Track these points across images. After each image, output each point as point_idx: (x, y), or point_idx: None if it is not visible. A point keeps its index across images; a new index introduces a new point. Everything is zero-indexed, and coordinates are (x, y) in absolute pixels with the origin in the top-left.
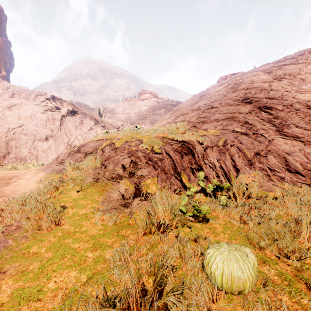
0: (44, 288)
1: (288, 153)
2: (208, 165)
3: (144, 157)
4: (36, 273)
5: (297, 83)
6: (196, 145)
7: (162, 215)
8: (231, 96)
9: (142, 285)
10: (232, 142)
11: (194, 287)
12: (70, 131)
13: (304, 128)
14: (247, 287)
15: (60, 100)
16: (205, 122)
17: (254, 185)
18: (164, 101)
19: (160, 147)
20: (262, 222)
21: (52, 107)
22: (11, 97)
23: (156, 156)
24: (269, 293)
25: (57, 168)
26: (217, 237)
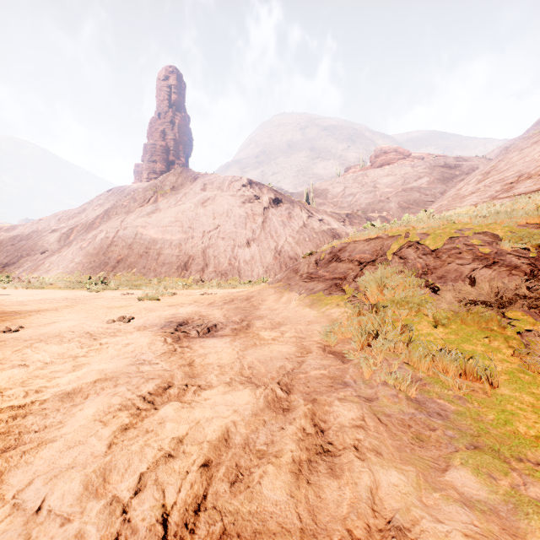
0: None
1: None
2: None
3: (529, 266)
4: None
5: None
6: None
7: None
8: None
9: None
10: None
11: None
12: (277, 231)
13: None
14: None
15: (258, 185)
16: None
17: None
18: (426, 161)
19: None
20: None
21: (250, 196)
22: (203, 190)
23: None
24: None
25: (313, 286)
26: None
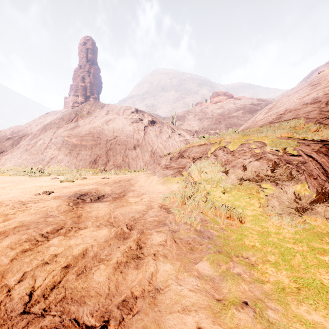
0: (324, 283)
1: None
2: None
3: (277, 159)
4: (289, 266)
5: None
6: None
7: None
8: None
9: None
10: None
11: None
12: (152, 140)
13: None
14: None
15: (141, 112)
16: None
17: None
18: (242, 101)
19: (295, 149)
20: None
21: (136, 119)
22: (107, 114)
23: (294, 159)
24: None
25: (167, 172)
26: None
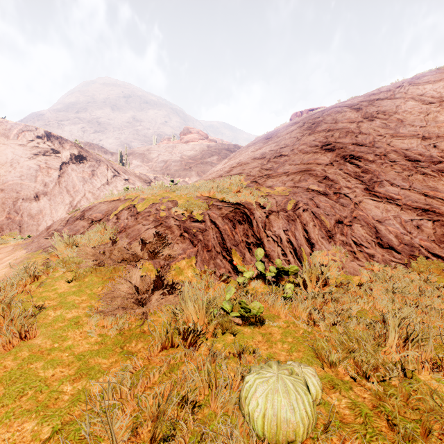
0: None
1: (380, 221)
2: (271, 239)
3: (177, 227)
4: None
5: (393, 125)
6: (255, 209)
7: (193, 317)
8: (307, 140)
9: (140, 438)
10: (305, 205)
11: (220, 439)
12: (75, 187)
13: (401, 187)
14: (299, 436)
15: (59, 139)
16: (270, 176)
17: (334, 266)
18: (217, 144)
19: (203, 213)
20: (338, 322)
21: (46, 149)
22: None
23: (195, 226)
24: (335, 440)
25: (46, 243)
26: (272, 348)
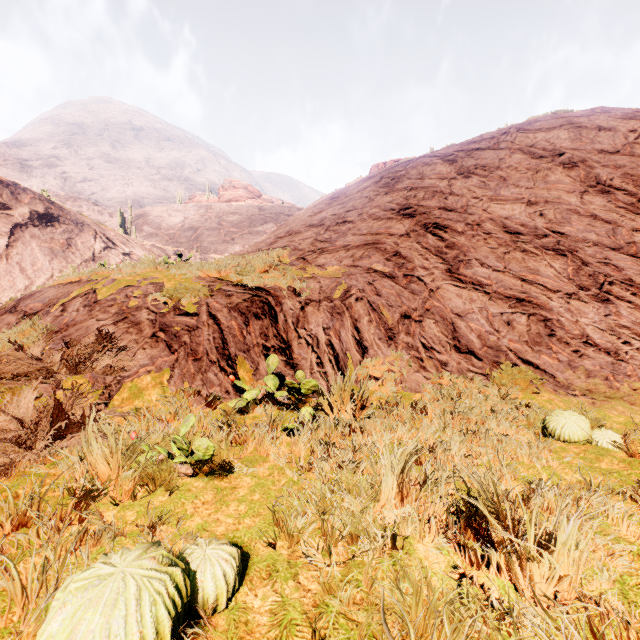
0: None
1: (461, 315)
2: (304, 341)
3: (150, 322)
4: None
5: (493, 184)
6: (286, 297)
7: (105, 468)
8: (382, 201)
9: None
10: (360, 292)
11: None
12: (36, 263)
13: (494, 268)
14: None
15: (10, 187)
16: (325, 250)
17: (390, 380)
18: (274, 206)
19: (199, 302)
20: (346, 464)
21: None
22: None
23: (181, 321)
24: None
25: None
26: (217, 513)
